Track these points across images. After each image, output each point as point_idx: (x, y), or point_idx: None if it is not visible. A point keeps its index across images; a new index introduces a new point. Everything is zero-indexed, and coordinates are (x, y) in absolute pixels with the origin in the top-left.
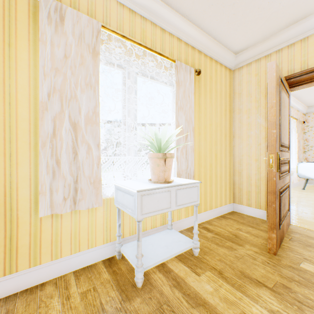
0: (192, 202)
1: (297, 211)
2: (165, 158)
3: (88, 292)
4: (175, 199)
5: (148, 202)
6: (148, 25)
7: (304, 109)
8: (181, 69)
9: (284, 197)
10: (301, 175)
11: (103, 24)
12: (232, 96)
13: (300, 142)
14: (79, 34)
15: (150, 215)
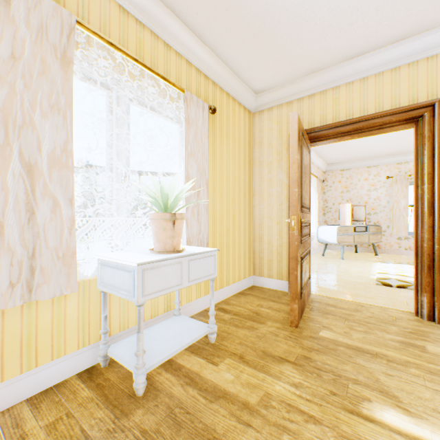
0: (208, 275)
1: (317, 279)
2: (174, 220)
3: (58, 421)
4: (188, 273)
5: (153, 278)
6: (147, 34)
7: (324, 166)
8: (192, 103)
9: (305, 263)
10: (321, 240)
11: (80, 20)
12: (252, 145)
13: (320, 203)
14: (38, 26)
15: (155, 296)
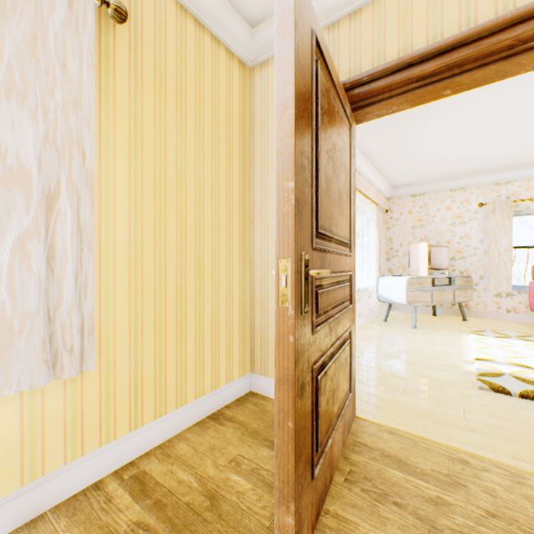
0: None
1: (372, 373)
2: None
3: None
4: None
5: None
6: None
7: (387, 190)
8: None
9: (334, 371)
10: (383, 298)
11: None
12: (249, 129)
13: (382, 243)
14: None
15: None
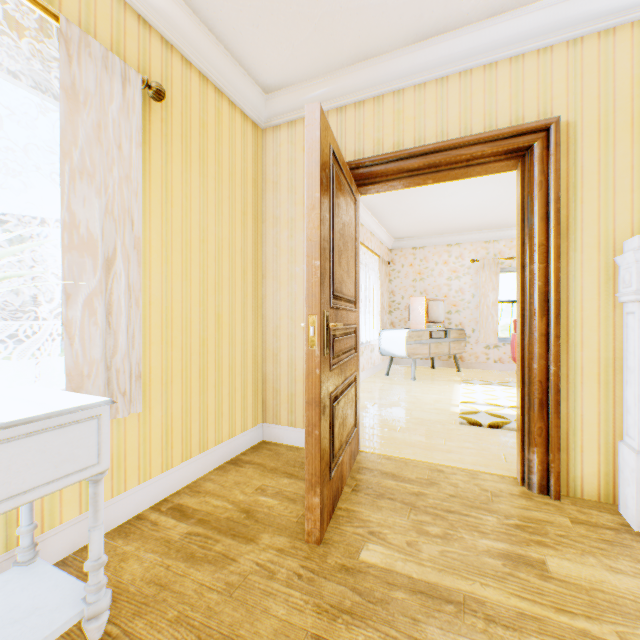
0: (68, 475)
1: (374, 419)
2: None
3: None
4: None
5: None
6: None
7: (390, 241)
8: (86, 54)
9: (344, 404)
10: (385, 351)
11: None
12: (261, 187)
13: (384, 296)
14: None
15: None
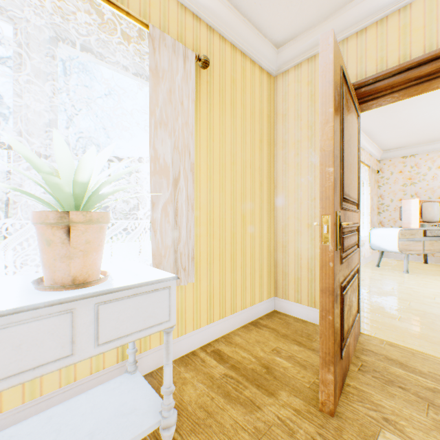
0: (151, 327)
1: (370, 305)
2: (68, 225)
3: None
4: (94, 330)
5: None
6: None
7: (378, 153)
8: (163, 46)
9: (350, 293)
10: (375, 246)
11: None
12: (273, 120)
13: (373, 199)
14: None
15: None
